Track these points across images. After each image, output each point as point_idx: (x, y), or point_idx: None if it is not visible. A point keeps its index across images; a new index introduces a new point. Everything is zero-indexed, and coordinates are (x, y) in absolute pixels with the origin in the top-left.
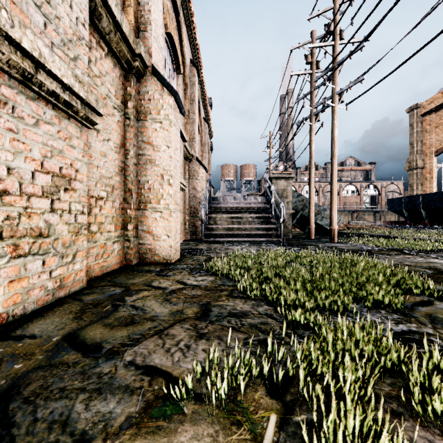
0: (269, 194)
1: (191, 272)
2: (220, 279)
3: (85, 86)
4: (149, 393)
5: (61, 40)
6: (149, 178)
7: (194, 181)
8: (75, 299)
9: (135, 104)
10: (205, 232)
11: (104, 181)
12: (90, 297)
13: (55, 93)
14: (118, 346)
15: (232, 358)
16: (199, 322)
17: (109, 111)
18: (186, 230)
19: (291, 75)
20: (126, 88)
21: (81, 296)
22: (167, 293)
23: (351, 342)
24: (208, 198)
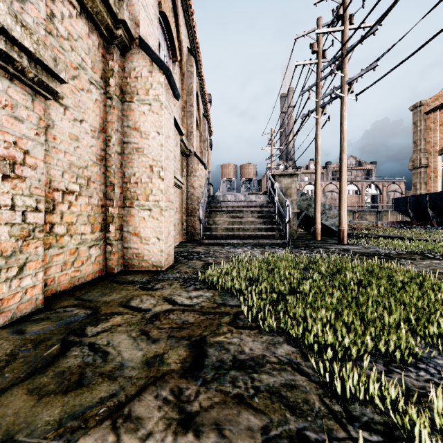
0: (272, 192)
1: (184, 284)
2: (220, 296)
3: (34, 35)
4: None
5: None
6: (136, 171)
7: (192, 178)
8: (15, 331)
9: (118, 81)
10: (203, 233)
11: (75, 171)
12: (37, 328)
13: None
14: None
15: None
16: (185, 384)
17: (83, 86)
18: (183, 230)
19: (295, 65)
20: (107, 62)
21: (26, 325)
22: (148, 319)
23: None
24: (206, 196)
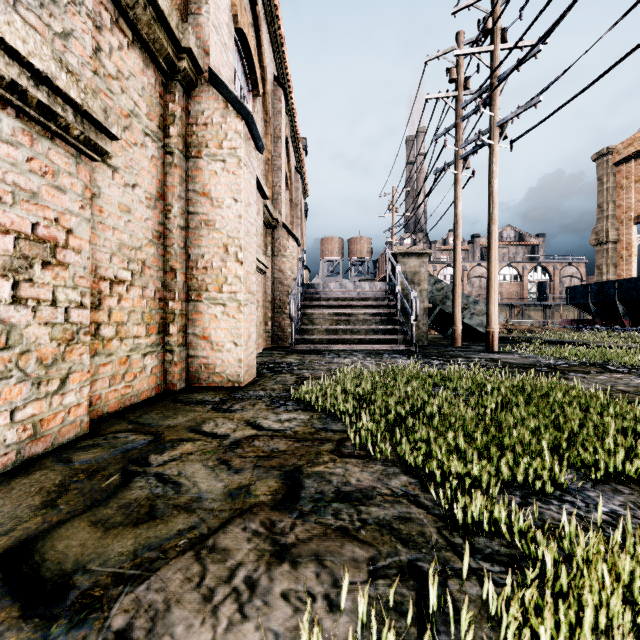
0: (393, 278)
1: (271, 404)
2: (319, 419)
3: (81, 82)
4: None
5: None
6: (205, 251)
7: (280, 258)
8: (60, 459)
9: (182, 130)
10: (296, 337)
11: (126, 254)
12: (87, 456)
13: (17, 86)
14: (106, 583)
15: None
16: (278, 516)
17: (136, 139)
18: (268, 333)
19: (426, 100)
20: (166, 105)
21: (72, 453)
22: (227, 446)
23: (618, 596)
24: (300, 284)
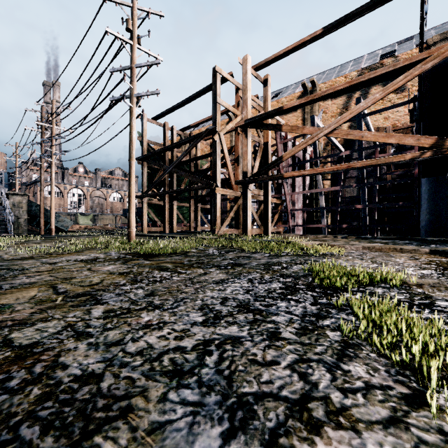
0: (6, 205)
1: None
2: None
3: None
4: None
5: None
6: None
7: None
8: None
9: None
10: None
11: None
12: None
13: None
14: None
15: None
16: None
17: None
18: None
19: (25, 128)
20: None
21: None
22: None
23: None
24: None
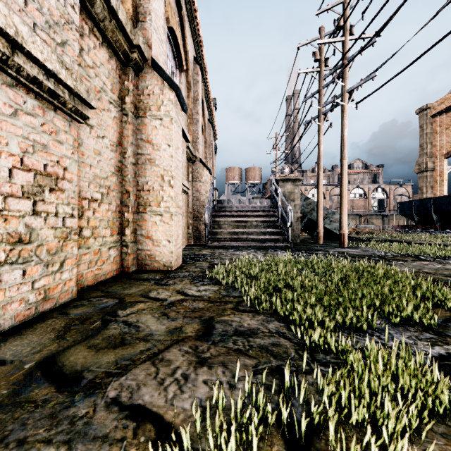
0: (276, 197)
1: (193, 280)
2: (224, 289)
3: (73, 74)
4: (133, 449)
5: (46, 21)
6: (149, 179)
7: (198, 183)
8: (61, 313)
9: (133, 99)
10: (209, 237)
11: (98, 182)
12: (78, 311)
13: (36, 80)
14: (102, 376)
15: (239, 400)
16: (199, 343)
17: (104, 106)
18: (189, 234)
19: (298, 73)
20: (123, 82)
21: (68, 309)
22: (166, 305)
23: (388, 377)
24: (212, 201)
